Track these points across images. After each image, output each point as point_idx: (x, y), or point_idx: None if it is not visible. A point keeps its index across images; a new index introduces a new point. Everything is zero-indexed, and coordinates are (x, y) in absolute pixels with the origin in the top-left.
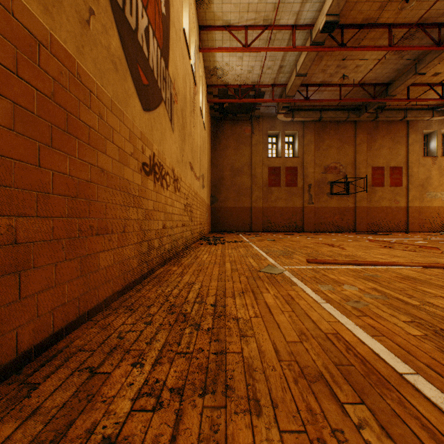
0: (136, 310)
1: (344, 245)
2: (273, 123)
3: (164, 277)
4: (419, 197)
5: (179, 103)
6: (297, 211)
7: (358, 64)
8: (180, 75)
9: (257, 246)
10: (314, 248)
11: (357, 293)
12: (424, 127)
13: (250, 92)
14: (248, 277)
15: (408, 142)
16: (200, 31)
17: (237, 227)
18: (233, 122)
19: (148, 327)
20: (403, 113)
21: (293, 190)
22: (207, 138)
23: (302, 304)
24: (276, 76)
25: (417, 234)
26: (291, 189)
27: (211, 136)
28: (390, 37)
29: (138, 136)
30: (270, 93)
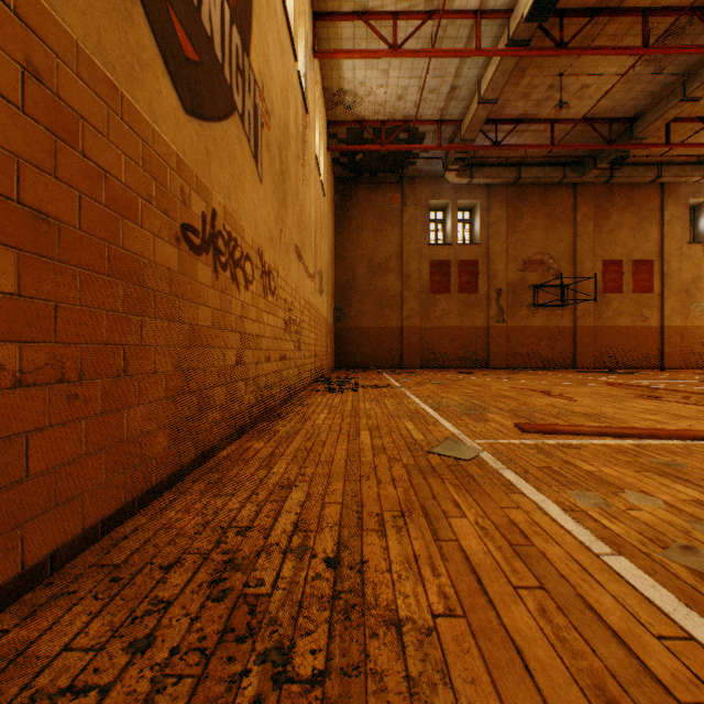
0: (129, 582)
1: (570, 394)
2: (438, 188)
3: (233, 467)
4: (681, 310)
5: (273, 130)
6: (479, 335)
7: (585, 84)
8: (276, 81)
9: (416, 395)
10: (520, 399)
11: (671, 519)
12: (689, 194)
13: (401, 134)
14: (408, 467)
15: (663, 219)
16: (315, 22)
17: (378, 361)
18: (371, 186)
19: (132, 669)
20: (656, 170)
21: (471, 299)
22: (329, 211)
23: (556, 560)
24: (445, 105)
25: (682, 373)
26: (467, 298)
27: (336, 209)
28: (646, 31)
29: (169, 162)
30: (433, 135)
